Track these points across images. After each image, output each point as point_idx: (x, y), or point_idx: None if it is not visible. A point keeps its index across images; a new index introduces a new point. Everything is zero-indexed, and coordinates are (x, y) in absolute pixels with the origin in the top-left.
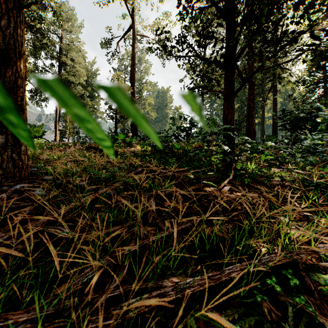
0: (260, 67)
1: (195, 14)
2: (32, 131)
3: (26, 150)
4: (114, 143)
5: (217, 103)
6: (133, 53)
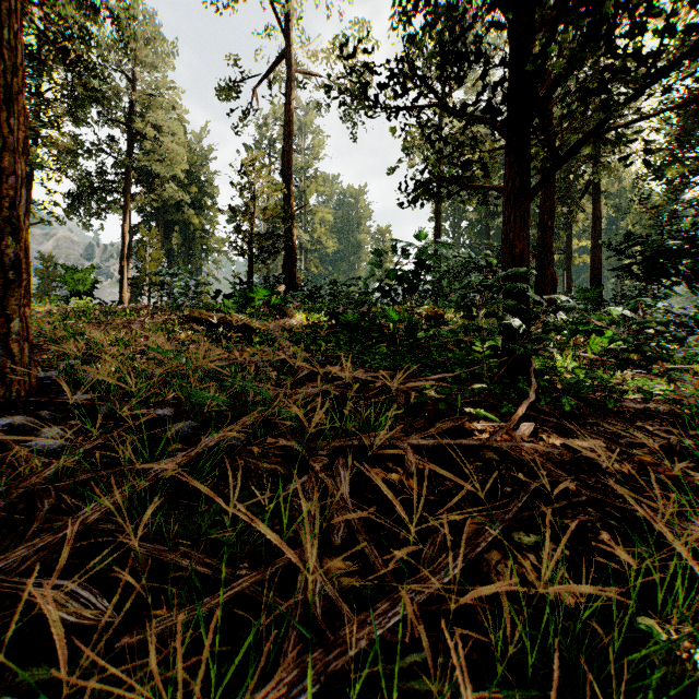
0: (601, 125)
1: (433, 6)
2: (69, 282)
3: (28, 329)
4: (246, 308)
5: (467, 219)
6: (288, 110)
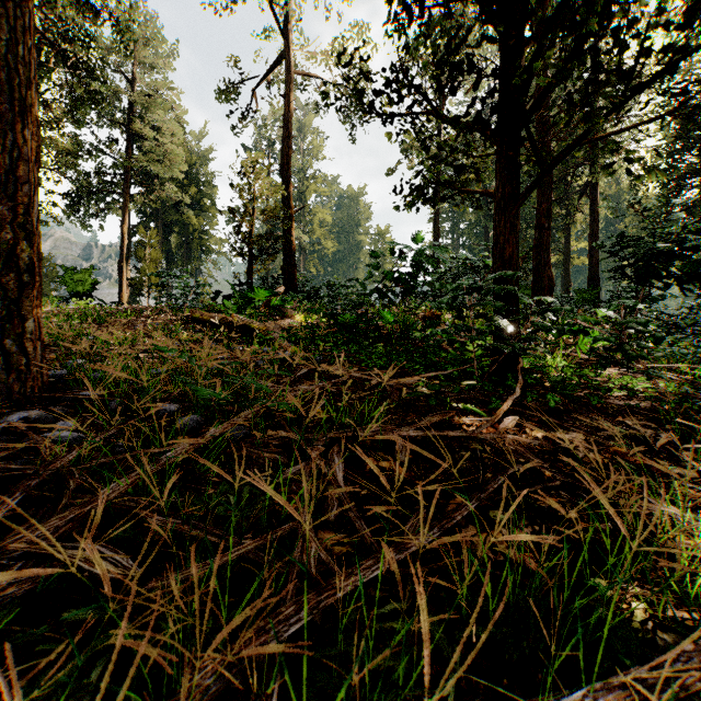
0: (584, 136)
1: (427, 18)
2: (68, 282)
3: (40, 329)
4: (246, 309)
5: (466, 220)
6: (287, 112)
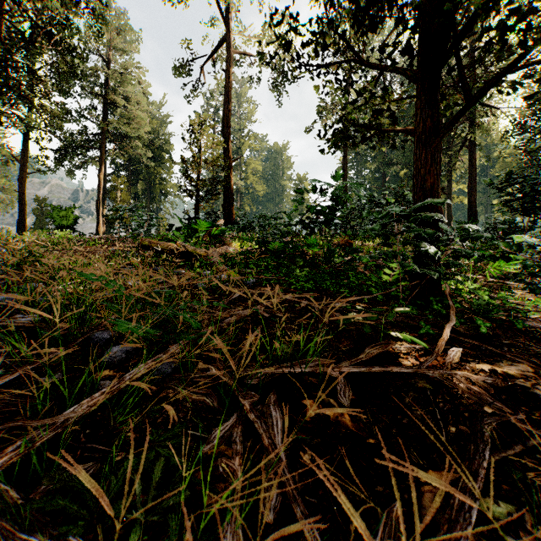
0: (516, 63)
1: None
2: (55, 218)
3: None
4: (192, 238)
5: (368, 168)
6: (227, 82)
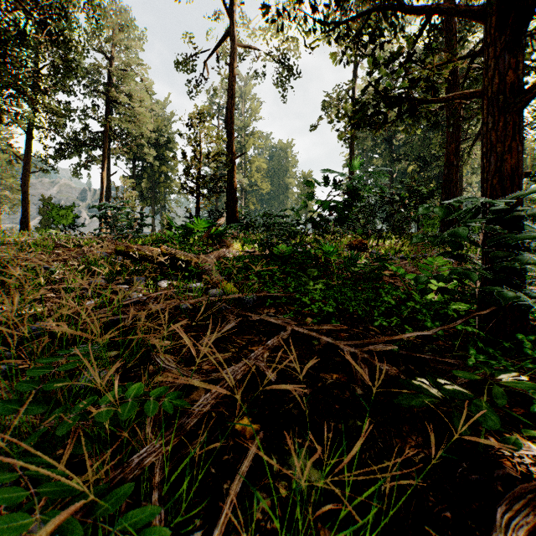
0: None
1: None
2: (55, 217)
3: None
4: (188, 238)
5: (374, 165)
6: (230, 76)
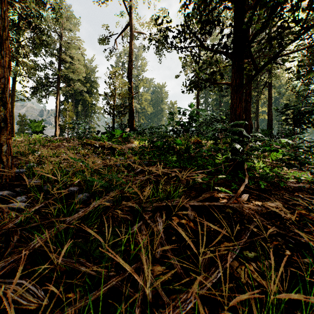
0: (278, 54)
1: None
2: (32, 127)
3: (11, 150)
4: (111, 139)
5: (211, 98)
6: (130, 49)
